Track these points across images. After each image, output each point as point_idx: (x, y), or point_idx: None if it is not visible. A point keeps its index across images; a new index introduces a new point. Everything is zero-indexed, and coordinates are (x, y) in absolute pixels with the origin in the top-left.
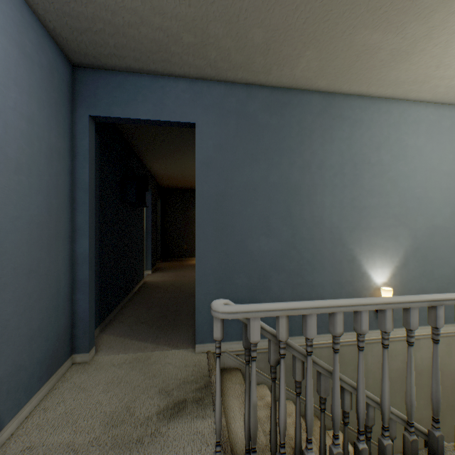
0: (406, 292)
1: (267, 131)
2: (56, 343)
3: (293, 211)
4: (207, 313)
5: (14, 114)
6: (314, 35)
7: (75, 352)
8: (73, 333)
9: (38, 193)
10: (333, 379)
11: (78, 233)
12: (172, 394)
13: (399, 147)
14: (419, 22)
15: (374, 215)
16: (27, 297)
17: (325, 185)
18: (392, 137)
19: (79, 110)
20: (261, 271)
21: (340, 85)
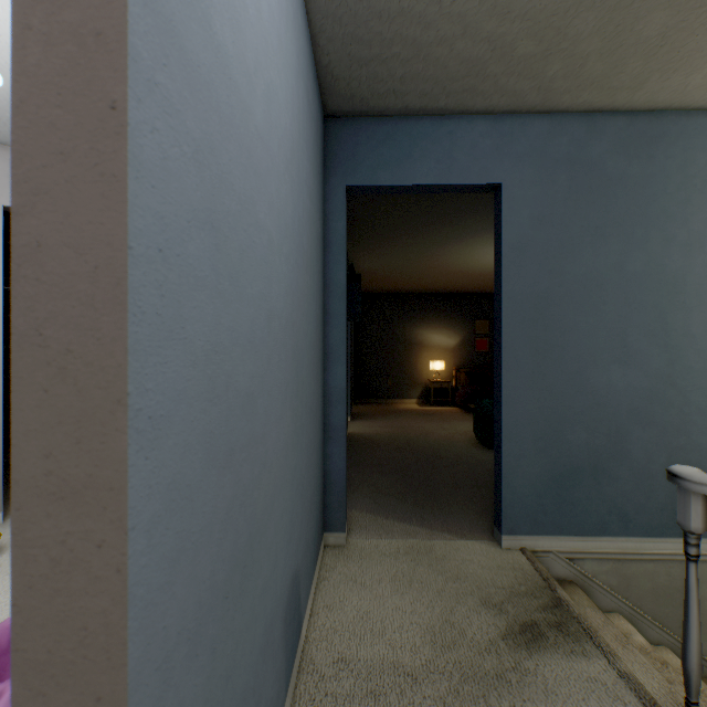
0: None
1: (622, 188)
2: (318, 515)
3: (671, 321)
4: (520, 486)
5: (305, 189)
6: None
7: (326, 530)
8: (324, 501)
9: (313, 300)
10: None
11: (331, 358)
12: (505, 610)
13: None
14: None
15: None
16: (309, 446)
17: None
18: None
19: (332, 180)
20: (612, 422)
21: None
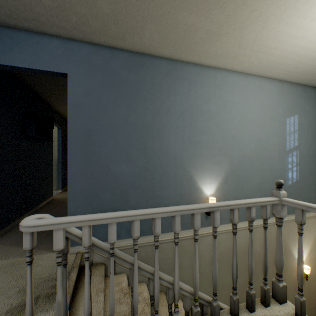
0: (226, 200)
1: (127, 84)
2: None
3: (147, 144)
4: None
5: None
6: (148, 12)
7: None
8: None
9: None
10: (133, 273)
11: None
12: None
13: (221, 101)
14: (218, 10)
15: (205, 147)
16: None
17: (171, 126)
18: (217, 94)
19: None
20: (122, 188)
21: (179, 55)
